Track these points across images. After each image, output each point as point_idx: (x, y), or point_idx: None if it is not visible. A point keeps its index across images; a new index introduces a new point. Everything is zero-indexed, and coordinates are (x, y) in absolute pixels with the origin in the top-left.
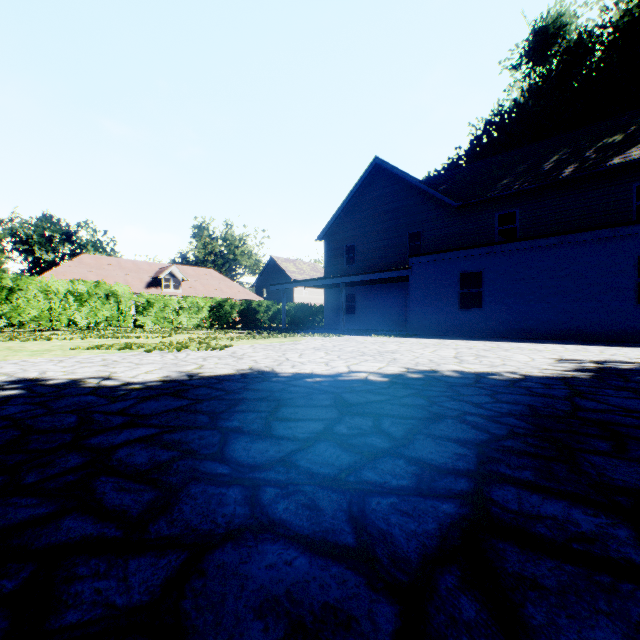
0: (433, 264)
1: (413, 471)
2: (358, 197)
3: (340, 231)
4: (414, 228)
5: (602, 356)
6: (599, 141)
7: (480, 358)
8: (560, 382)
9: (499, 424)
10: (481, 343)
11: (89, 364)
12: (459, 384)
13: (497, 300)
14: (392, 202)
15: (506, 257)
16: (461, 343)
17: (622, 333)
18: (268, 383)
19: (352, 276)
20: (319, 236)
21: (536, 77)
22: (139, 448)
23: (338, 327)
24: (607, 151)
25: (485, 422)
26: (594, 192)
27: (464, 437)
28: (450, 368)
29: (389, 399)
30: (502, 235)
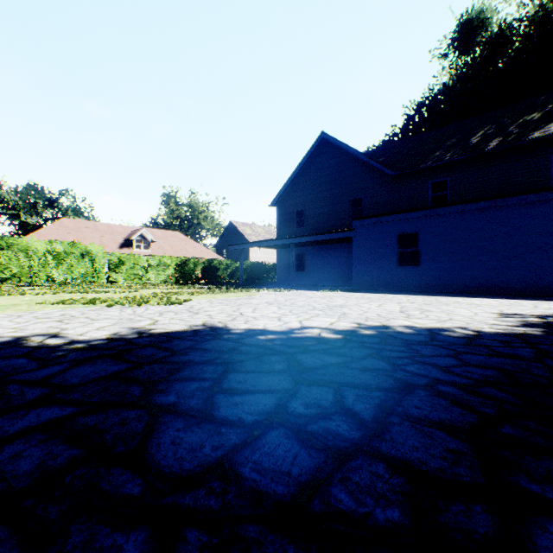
0: (374, 226)
1: (402, 488)
2: (307, 168)
3: (291, 198)
4: (356, 195)
5: (539, 310)
6: (520, 118)
7: (425, 312)
8: (517, 339)
9: (482, 397)
10: (420, 297)
11: (45, 319)
12: (416, 342)
13: (432, 258)
14: (337, 172)
15: (440, 220)
16: (402, 297)
17: (546, 288)
18: (218, 341)
19: (302, 237)
20: (272, 202)
21: (462, 64)
22: (35, 442)
23: (289, 283)
24: (528, 126)
25: (464, 394)
26: (517, 163)
27: (449, 419)
28: (400, 323)
29: (347, 361)
30: (433, 202)
